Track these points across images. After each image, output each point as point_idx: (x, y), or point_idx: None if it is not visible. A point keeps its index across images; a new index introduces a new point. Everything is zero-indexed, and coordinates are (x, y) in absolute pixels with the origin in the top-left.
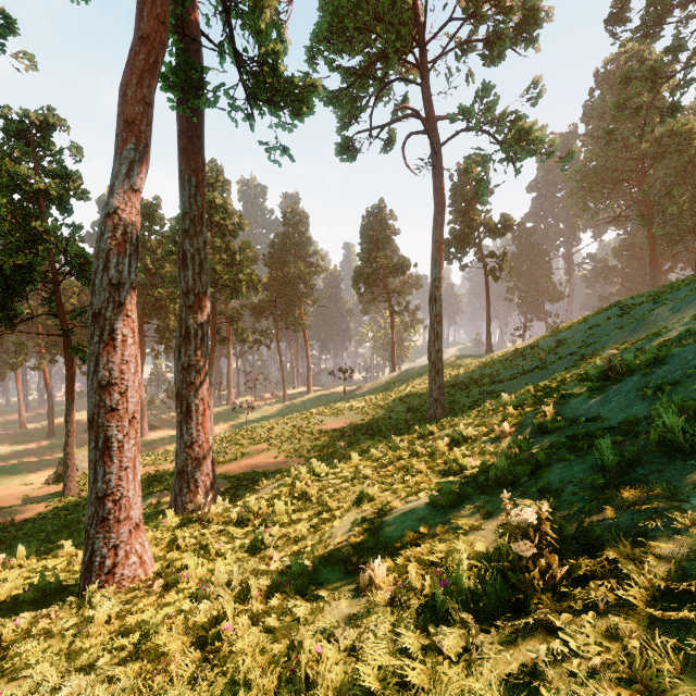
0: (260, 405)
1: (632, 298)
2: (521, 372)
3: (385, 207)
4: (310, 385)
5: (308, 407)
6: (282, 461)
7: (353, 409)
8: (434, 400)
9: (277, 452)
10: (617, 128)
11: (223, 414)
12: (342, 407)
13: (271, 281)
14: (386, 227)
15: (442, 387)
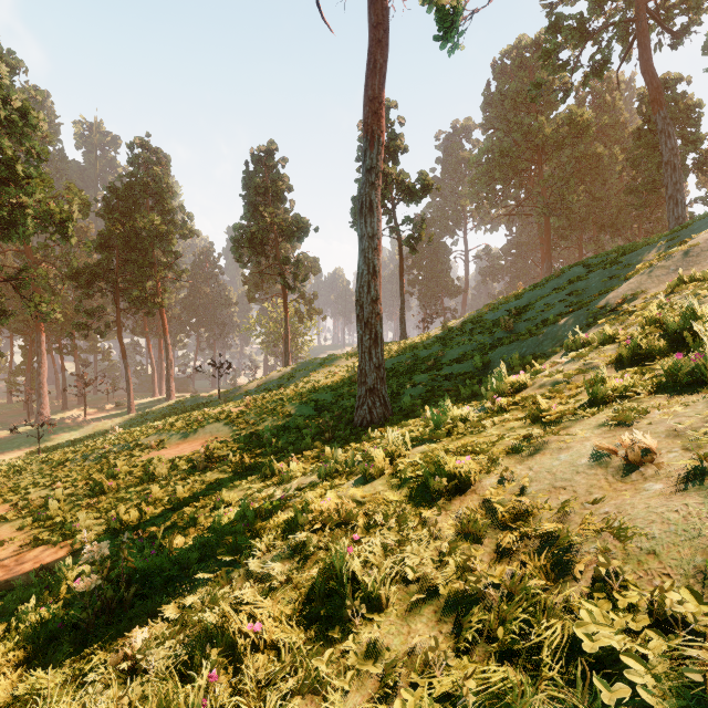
0: (90, 420)
1: (593, 257)
2: (482, 347)
3: (277, 150)
4: (171, 388)
5: (161, 418)
6: (3, 561)
7: (223, 416)
8: (369, 391)
9: (17, 528)
10: (545, 81)
11: (18, 438)
12: (205, 414)
13: (108, 239)
14: (278, 179)
15: (381, 367)
